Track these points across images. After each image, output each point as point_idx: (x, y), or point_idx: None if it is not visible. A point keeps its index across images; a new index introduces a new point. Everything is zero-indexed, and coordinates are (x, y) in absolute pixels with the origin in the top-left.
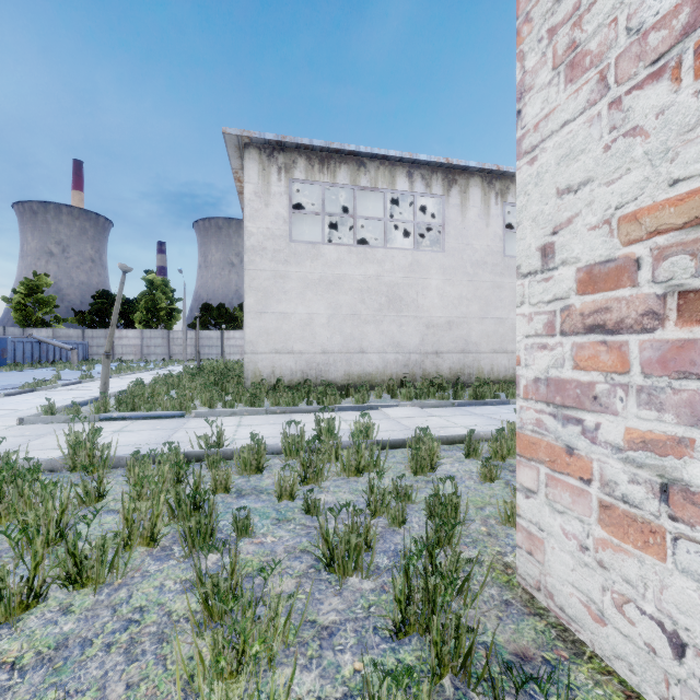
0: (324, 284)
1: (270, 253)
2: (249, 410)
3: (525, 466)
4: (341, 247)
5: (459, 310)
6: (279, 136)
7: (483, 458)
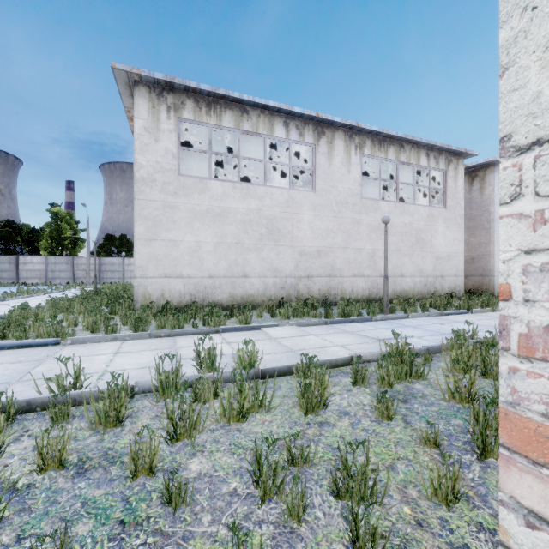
0: (211, 216)
1: (160, 184)
2: (132, 335)
3: (525, 471)
4: (226, 183)
5: (327, 241)
6: (168, 76)
7: (370, 385)
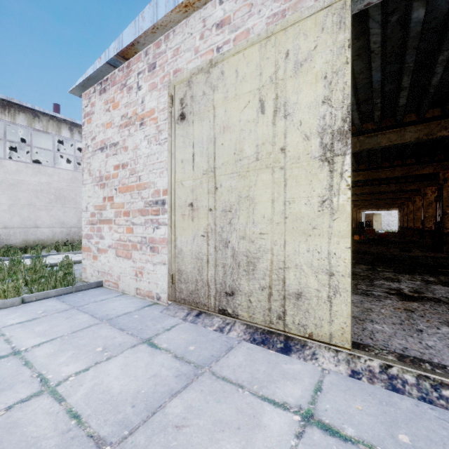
0: (5, 185)
1: None
2: None
3: (84, 253)
4: (20, 163)
5: None
6: None
7: None
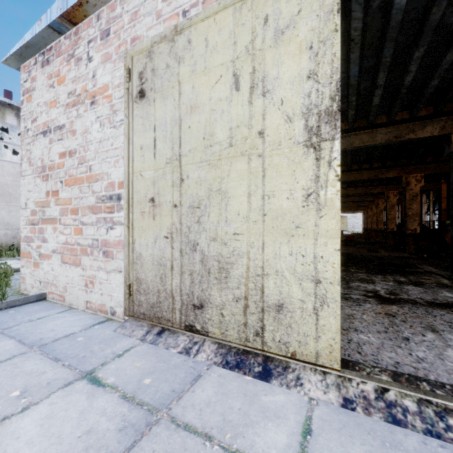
0: None
1: None
2: None
3: (23, 260)
4: None
5: None
6: None
7: None
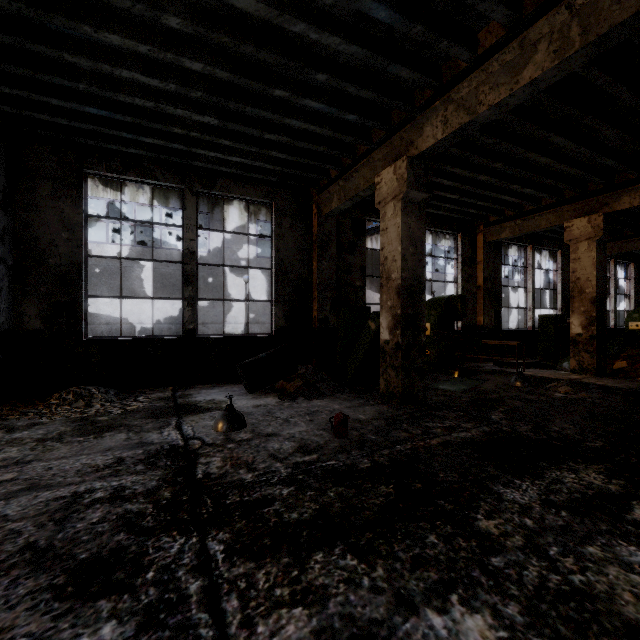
0: (107, 274)
1: None
2: None
3: None
4: (123, 247)
5: (222, 293)
6: None
7: None
